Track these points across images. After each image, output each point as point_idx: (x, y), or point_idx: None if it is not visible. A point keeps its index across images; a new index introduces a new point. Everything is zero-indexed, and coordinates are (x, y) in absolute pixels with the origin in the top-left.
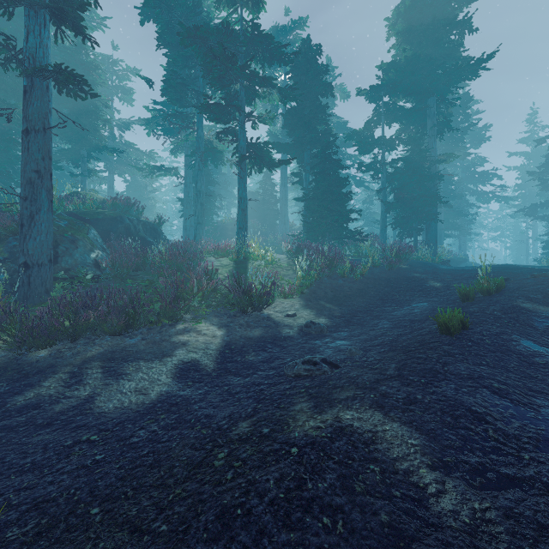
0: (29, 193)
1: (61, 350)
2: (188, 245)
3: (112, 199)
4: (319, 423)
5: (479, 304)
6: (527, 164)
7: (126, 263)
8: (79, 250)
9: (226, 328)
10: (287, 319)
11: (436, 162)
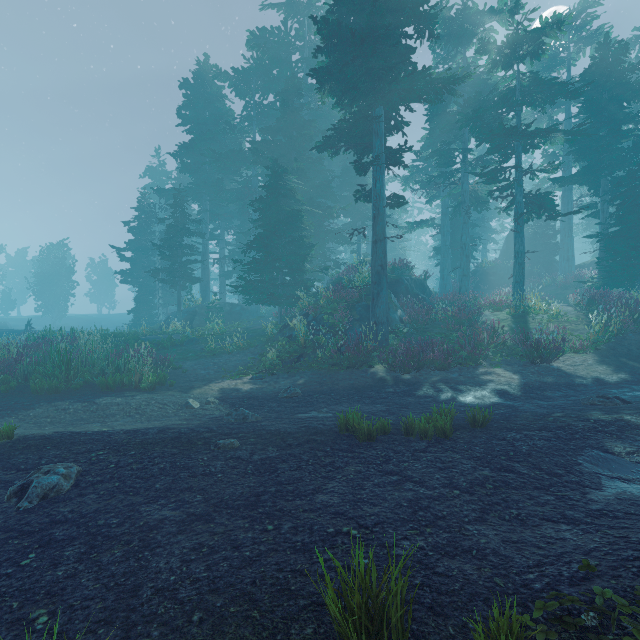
0: (377, 279)
1: (415, 375)
2: (456, 299)
3: (392, 264)
4: (607, 416)
5: None
6: None
7: (423, 320)
8: (390, 310)
9: (519, 373)
10: (579, 371)
11: None
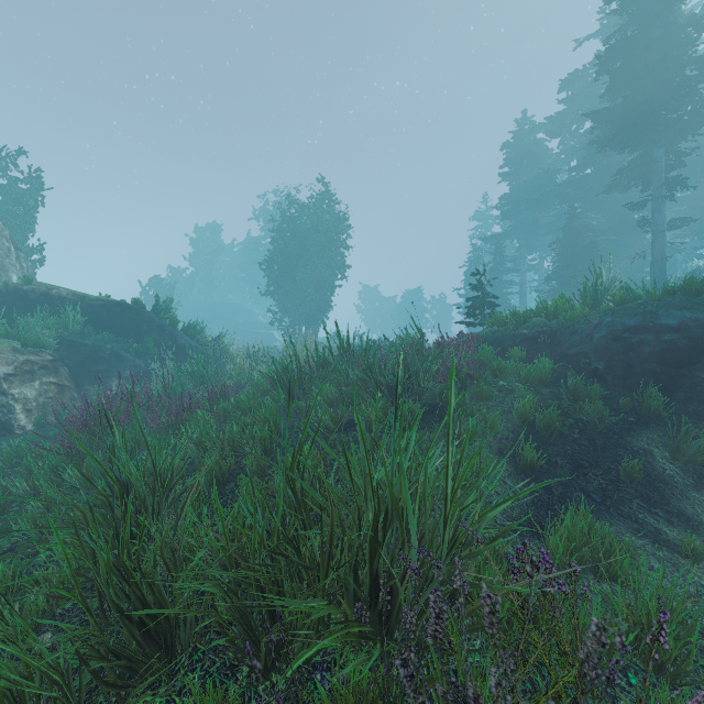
0: None
1: None
2: None
3: None
4: None
5: None
6: None
7: None
8: None
9: None
10: None
11: None
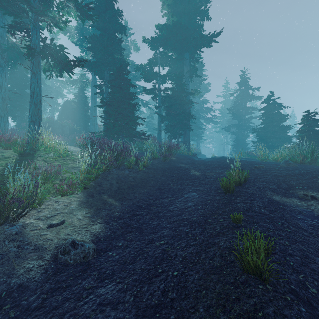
0: None
1: None
2: None
3: None
4: None
5: (242, 198)
6: (224, 106)
7: None
8: None
9: None
10: (47, 233)
11: (189, 93)
